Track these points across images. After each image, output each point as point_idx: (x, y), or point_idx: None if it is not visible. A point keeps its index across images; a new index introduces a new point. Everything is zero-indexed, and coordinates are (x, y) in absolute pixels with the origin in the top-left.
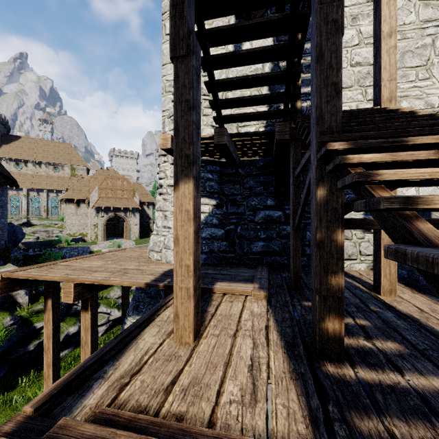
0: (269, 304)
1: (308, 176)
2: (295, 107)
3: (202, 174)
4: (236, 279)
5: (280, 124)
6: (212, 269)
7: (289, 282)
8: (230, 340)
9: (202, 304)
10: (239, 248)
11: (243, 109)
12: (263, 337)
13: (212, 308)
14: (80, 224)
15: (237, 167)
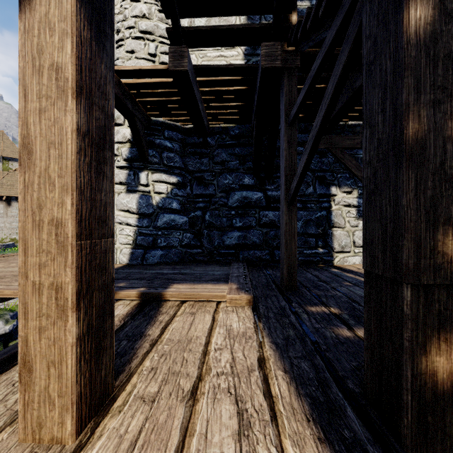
0: (257, 314)
1: (337, 65)
2: (289, 21)
3: (157, 141)
4: (202, 279)
5: (267, 44)
6: (169, 269)
7: (277, 280)
8: (180, 412)
9: (138, 321)
10: (208, 241)
11: (213, 60)
12: (258, 392)
13: (157, 328)
14: (12, 227)
15: (205, 134)
